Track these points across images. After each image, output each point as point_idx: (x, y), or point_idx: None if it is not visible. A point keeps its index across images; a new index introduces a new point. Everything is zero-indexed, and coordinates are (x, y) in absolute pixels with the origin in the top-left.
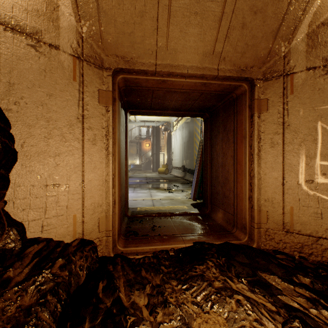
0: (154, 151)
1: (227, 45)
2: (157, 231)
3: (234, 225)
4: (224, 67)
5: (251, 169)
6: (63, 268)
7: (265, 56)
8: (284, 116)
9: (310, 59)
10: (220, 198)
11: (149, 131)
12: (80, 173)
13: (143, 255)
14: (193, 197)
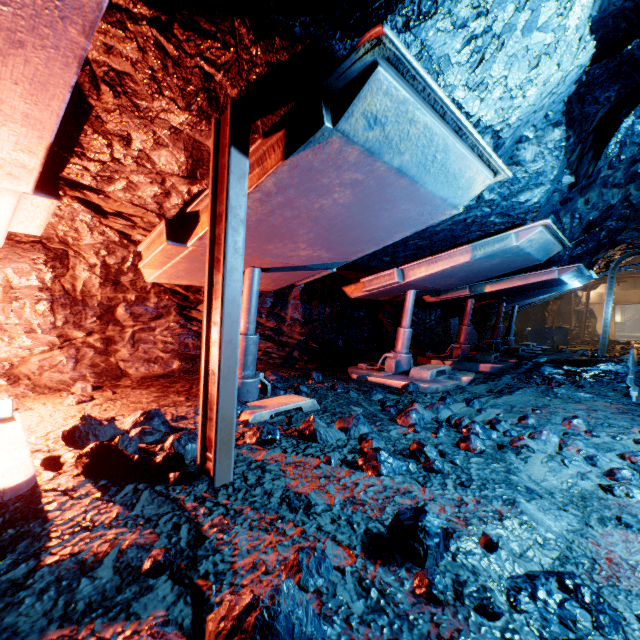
0: None
1: None
2: None
3: None
4: None
5: None
6: None
7: None
8: None
9: None
10: None
11: None
12: None
13: None
14: None
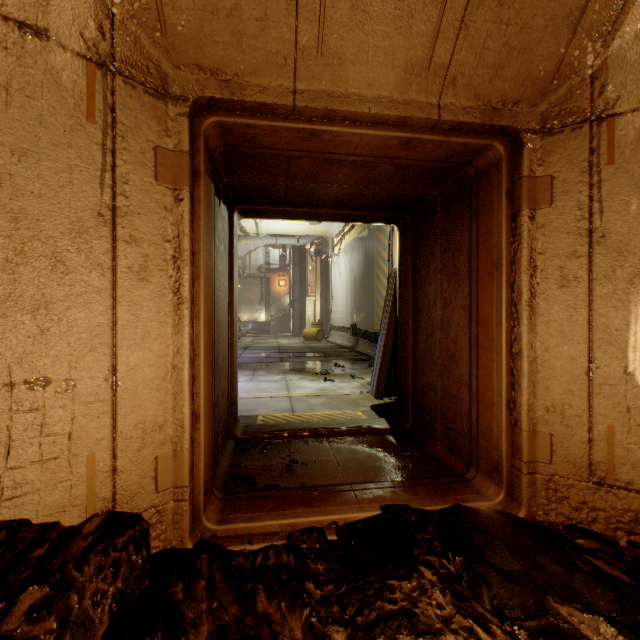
0: (295, 295)
1: (463, 46)
2: (299, 475)
3: (471, 462)
4: (453, 102)
5: (514, 338)
6: (42, 613)
7: (549, 77)
8: (593, 216)
9: None
10: (437, 399)
11: (285, 256)
12: (107, 352)
13: (263, 544)
14: (377, 391)
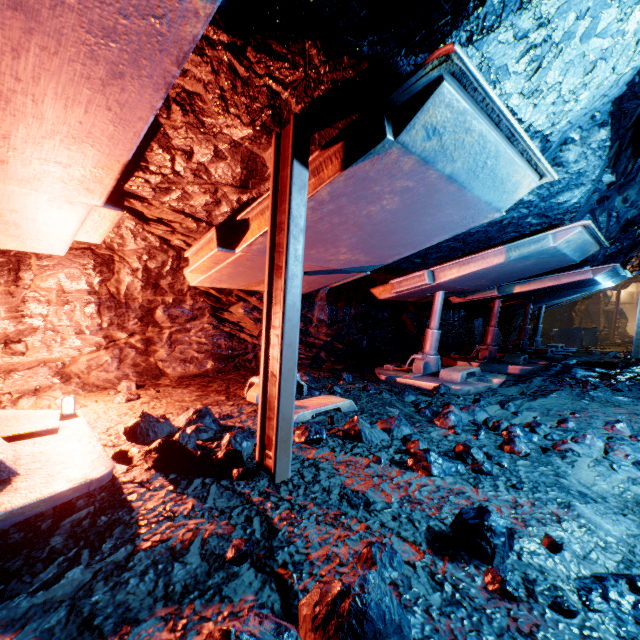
0: None
1: None
2: None
3: None
4: None
5: None
6: None
7: None
8: None
9: None
10: None
11: None
12: None
13: None
14: None
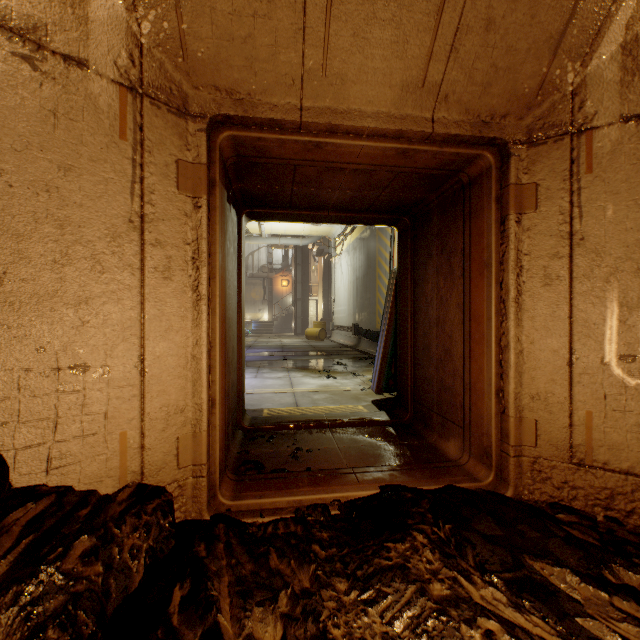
0: (298, 295)
1: (454, 67)
2: (304, 461)
3: (464, 449)
4: (445, 117)
5: (502, 333)
6: (92, 558)
7: (533, 93)
8: (573, 220)
9: (629, 98)
10: (434, 391)
11: (288, 256)
12: (136, 342)
13: (273, 517)
14: (377, 387)
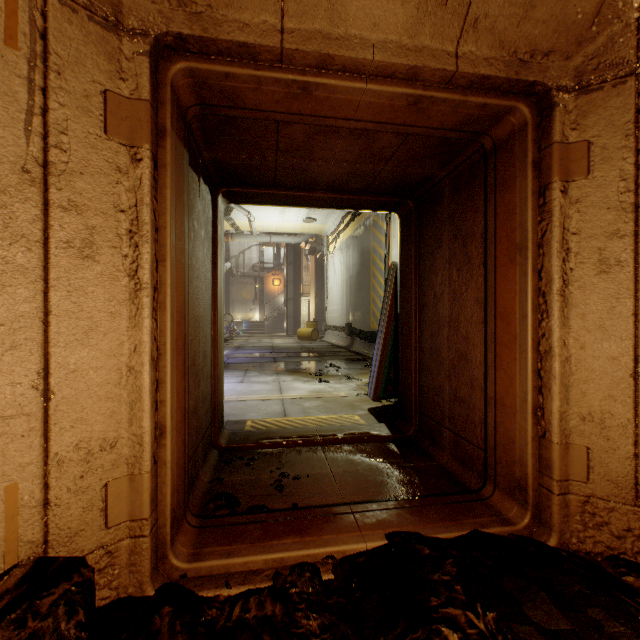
0: (290, 294)
1: None
2: (290, 493)
3: (487, 477)
4: (473, 51)
5: (542, 334)
6: None
7: (587, 21)
8: (639, 187)
9: None
10: (444, 403)
11: (280, 254)
12: (35, 350)
13: (244, 588)
14: (375, 393)
